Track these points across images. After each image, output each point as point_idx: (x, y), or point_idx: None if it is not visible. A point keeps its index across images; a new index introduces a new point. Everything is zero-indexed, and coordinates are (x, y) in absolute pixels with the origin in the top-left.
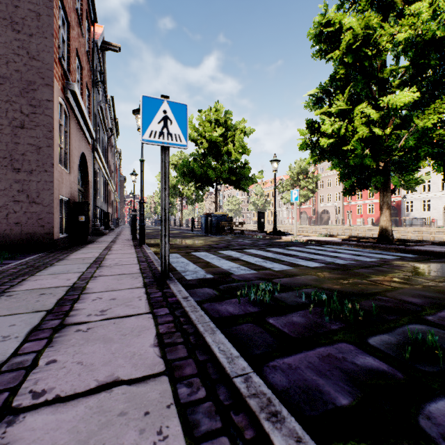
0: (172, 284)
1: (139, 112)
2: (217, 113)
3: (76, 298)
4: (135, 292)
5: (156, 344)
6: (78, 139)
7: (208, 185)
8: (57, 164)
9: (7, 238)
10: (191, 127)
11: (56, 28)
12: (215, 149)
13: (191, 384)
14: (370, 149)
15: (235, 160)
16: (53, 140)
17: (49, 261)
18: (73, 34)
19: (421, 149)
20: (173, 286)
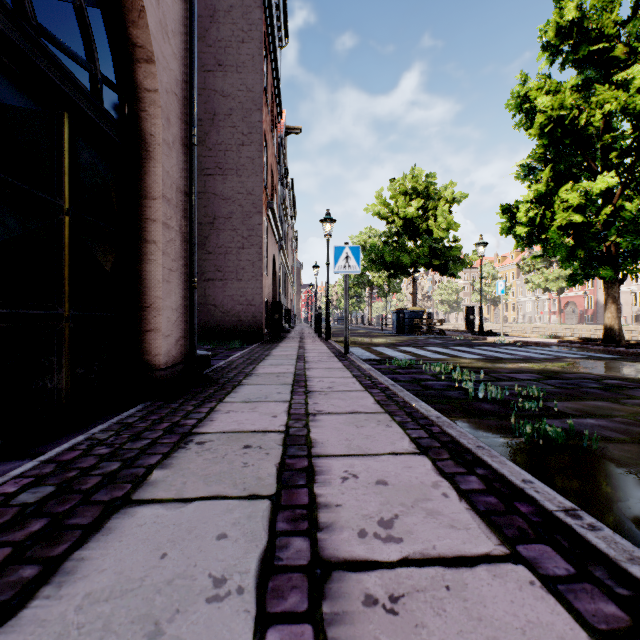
0: (351, 355)
1: (325, 221)
2: (414, 180)
3: (303, 357)
4: (331, 357)
5: (342, 365)
6: (272, 244)
7: (403, 273)
8: (263, 273)
9: (234, 332)
10: (381, 202)
11: (263, 164)
12: (412, 226)
13: (353, 369)
14: (577, 236)
15: (438, 239)
16: (262, 255)
17: (270, 346)
18: (269, 153)
19: (623, 239)
20: (351, 356)
